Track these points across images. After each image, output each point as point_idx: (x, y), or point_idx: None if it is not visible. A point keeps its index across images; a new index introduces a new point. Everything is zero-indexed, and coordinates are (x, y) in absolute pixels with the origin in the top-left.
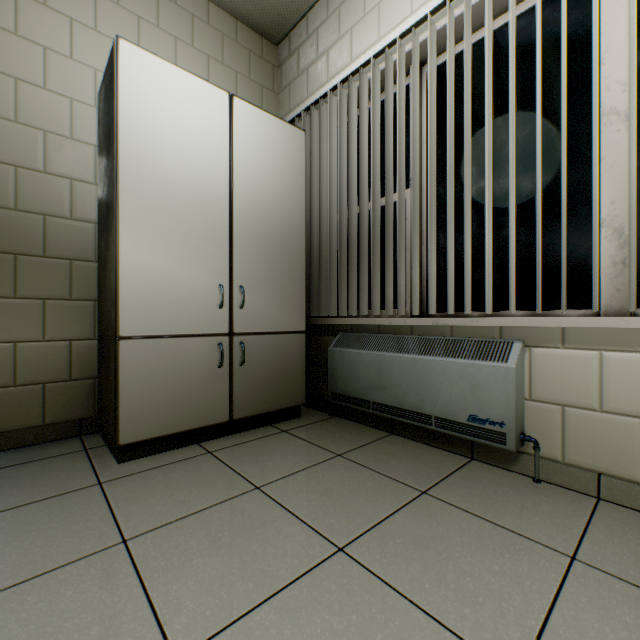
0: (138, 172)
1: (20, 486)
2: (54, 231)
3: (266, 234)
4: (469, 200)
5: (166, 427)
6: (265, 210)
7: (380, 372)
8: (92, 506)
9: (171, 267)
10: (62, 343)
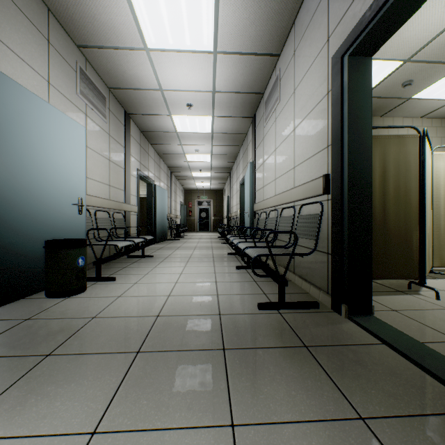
0: None
1: None
2: None
3: None
4: None
5: None
6: None
7: None
8: None
9: None
10: None
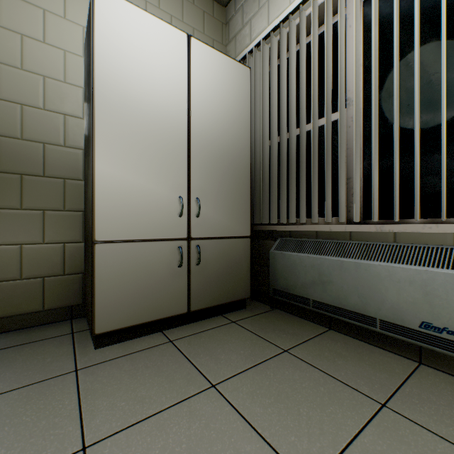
0: (111, 100)
1: (12, 369)
2: (51, 156)
3: (218, 154)
4: (417, 108)
5: (134, 318)
6: (217, 134)
7: (320, 274)
8: (64, 397)
9: (139, 181)
10: (57, 245)
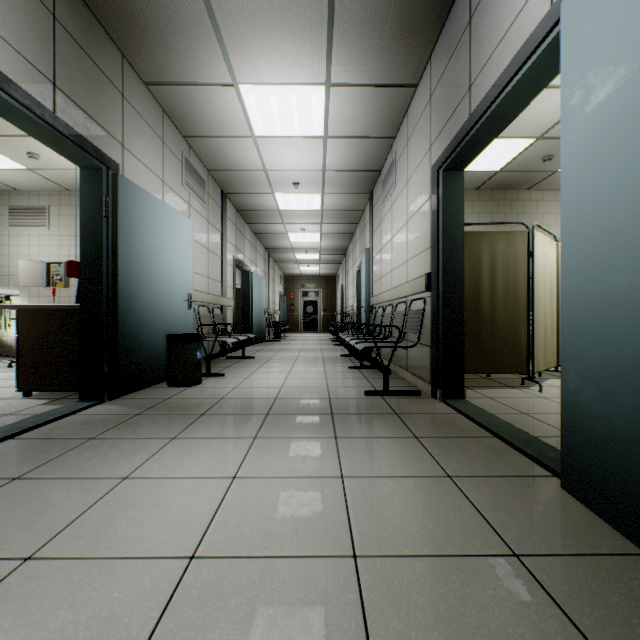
0: None
1: None
2: None
3: None
4: None
5: None
6: None
7: None
8: None
9: None
10: None
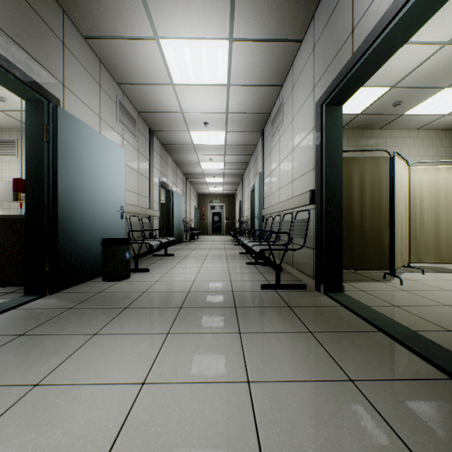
0: None
1: None
2: None
3: None
4: None
5: None
6: None
7: None
8: None
9: None
10: None
